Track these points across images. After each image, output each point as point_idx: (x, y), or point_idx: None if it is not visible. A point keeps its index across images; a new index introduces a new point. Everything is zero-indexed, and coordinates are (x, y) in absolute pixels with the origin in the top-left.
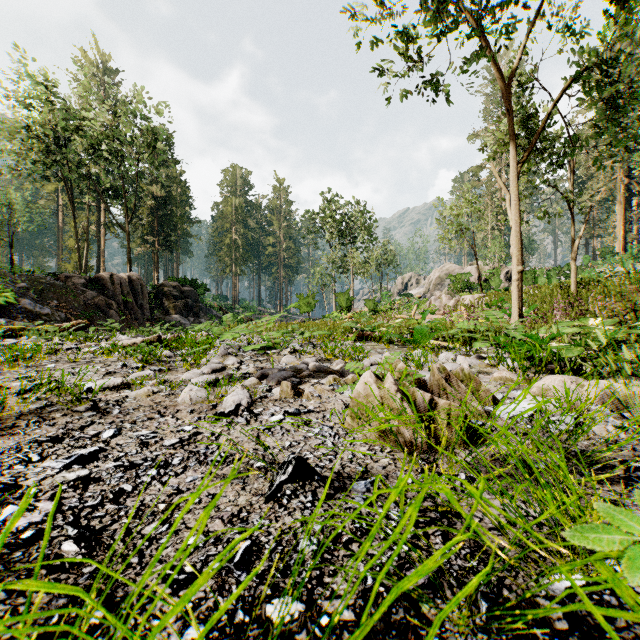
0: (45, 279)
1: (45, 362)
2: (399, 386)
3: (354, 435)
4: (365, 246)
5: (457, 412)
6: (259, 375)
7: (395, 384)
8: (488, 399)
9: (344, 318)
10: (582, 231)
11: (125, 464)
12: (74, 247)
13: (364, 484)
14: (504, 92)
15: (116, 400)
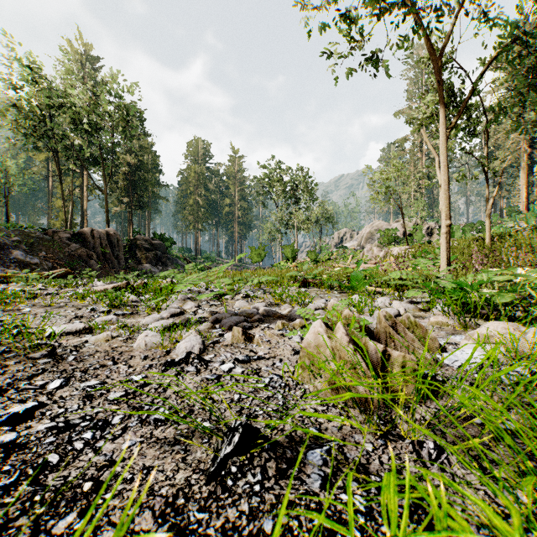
0: (35, 234)
1: (23, 306)
2: (350, 336)
3: (304, 386)
4: (307, 206)
5: (412, 365)
6: (213, 319)
7: (346, 334)
8: (435, 347)
9: (289, 267)
10: (495, 192)
11: (59, 425)
12: (61, 207)
13: (320, 454)
14: (434, 65)
15: (75, 345)
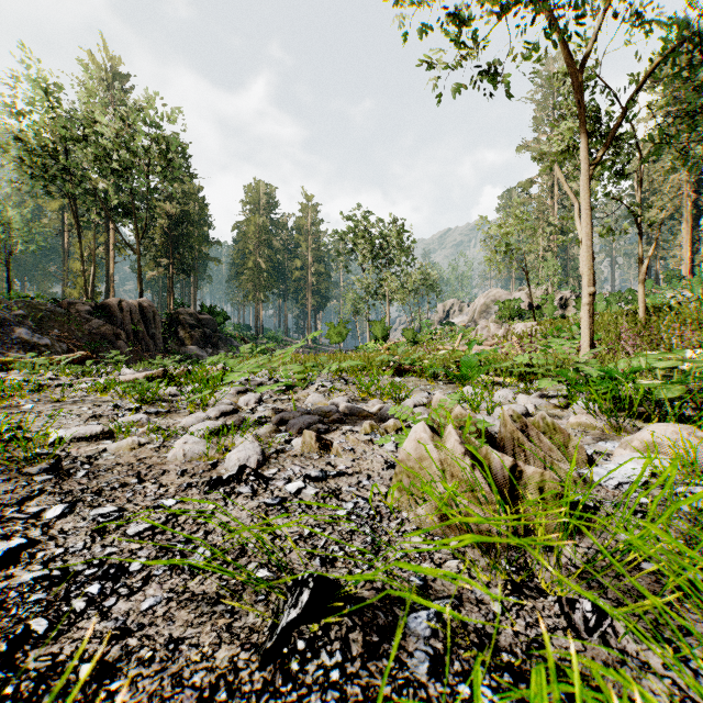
0: (45, 306)
1: (24, 402)
2: (466, 445)
3: (402, 515)
4: (403, 269)
5: (554, 486)
6: (277, 420)
7: (461, 443)
8: (581, 459)
9: (379, 349)
10: (652, 250)
11: (53, 574)
12: (80, 271)
13: (426, 618)
14: (573, 79)
15: (88, 456)
